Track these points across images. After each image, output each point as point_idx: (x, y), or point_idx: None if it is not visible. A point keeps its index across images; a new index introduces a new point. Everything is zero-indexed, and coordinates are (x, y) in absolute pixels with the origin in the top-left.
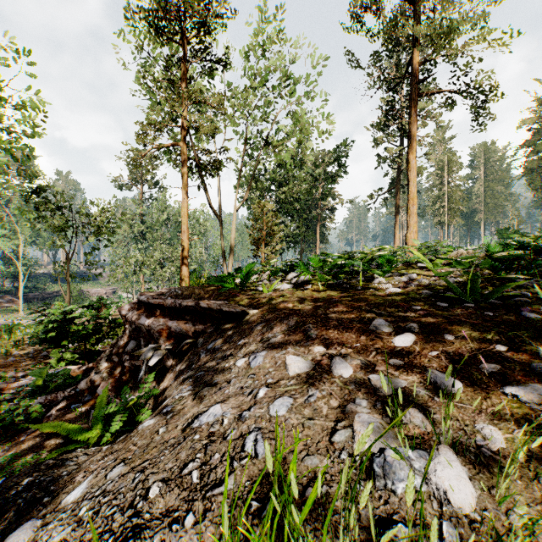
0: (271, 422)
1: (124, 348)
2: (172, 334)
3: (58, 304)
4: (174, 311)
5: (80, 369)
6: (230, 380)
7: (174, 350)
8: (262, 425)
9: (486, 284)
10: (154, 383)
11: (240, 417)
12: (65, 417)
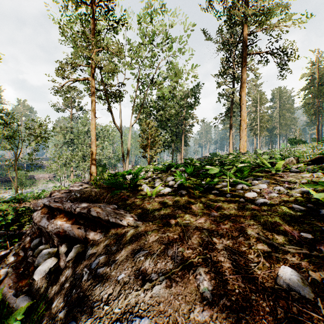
0: None
1: (30, 243)
2: (67, 236)
3: None
4: (70, 214)
5: None
6: None
7: (69, 250)
8: None
9: None
10: (49, 283)
11: None
12: None
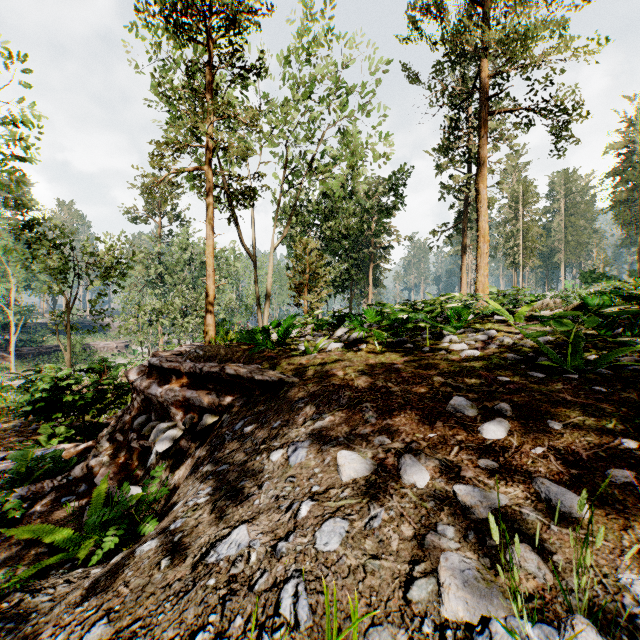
0: (318, 561)
1: (131, 424)
2: (190, 408)
3: (50, 367)
4: (193, 377)
5: (77, 449)
6: (262, 484)
7: (193, 427)
8: (306, 566)
9: (586, 346)
10: (167, 470)
11: (274, 551)
12: (52, 515)
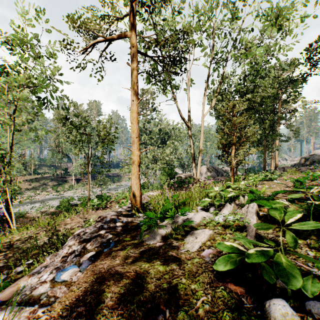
0: None
1: None
2: None
3: None
4: None
5: None
6: None
7: None
8: None
9: None
10: None
11: None
12: None
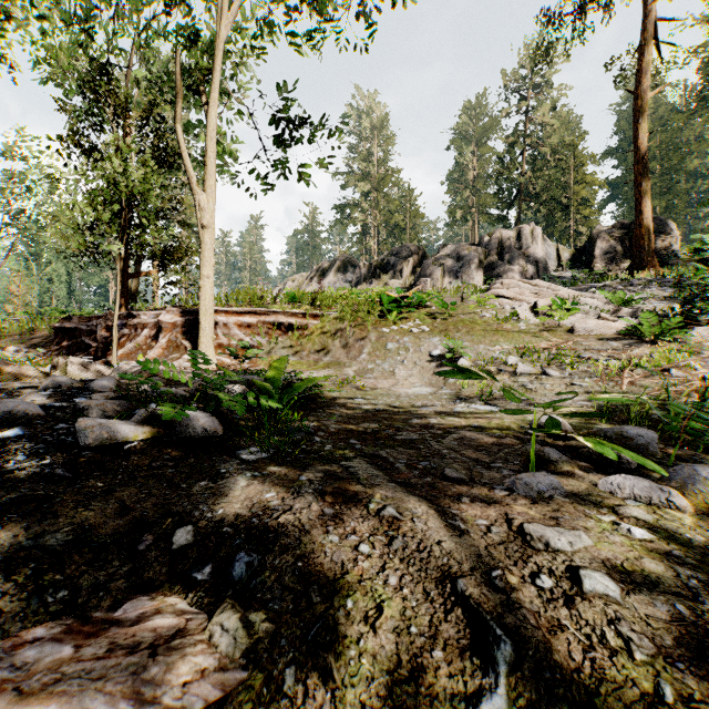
0: None
1: None
2: None
3: None
4: None
5: None
6: None
7: None
8: None
9: None
10: None
11: None
12: None
